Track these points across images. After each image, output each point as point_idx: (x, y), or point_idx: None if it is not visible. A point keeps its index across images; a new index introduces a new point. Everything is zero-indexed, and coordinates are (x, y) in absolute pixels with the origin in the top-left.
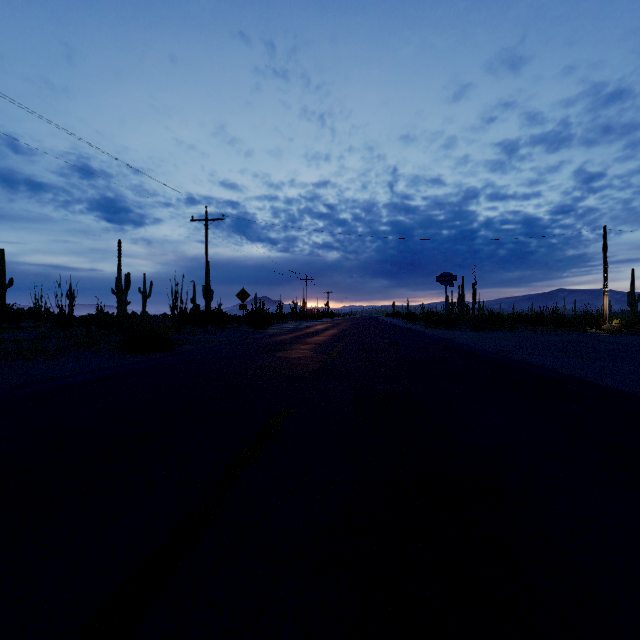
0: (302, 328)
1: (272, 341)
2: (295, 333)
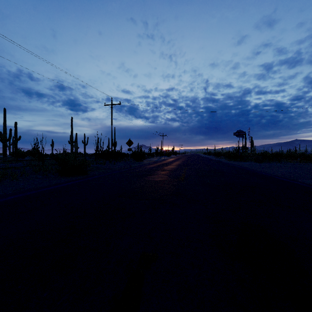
0: (161, 160)
1: (144, 168)
2: (157, 163)
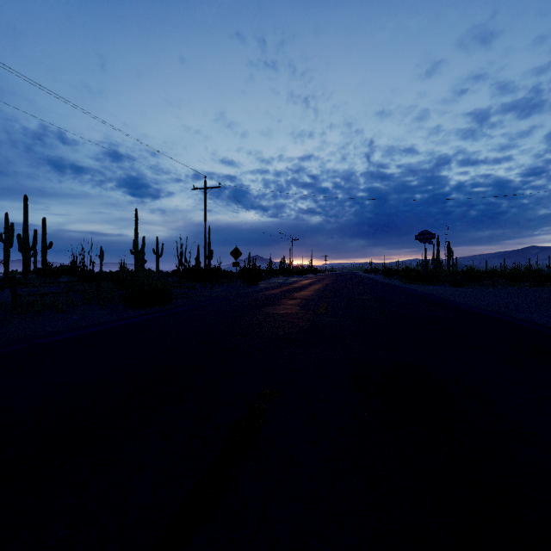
0: (289, 283)
1: (261, 296)
2: (283, 288)
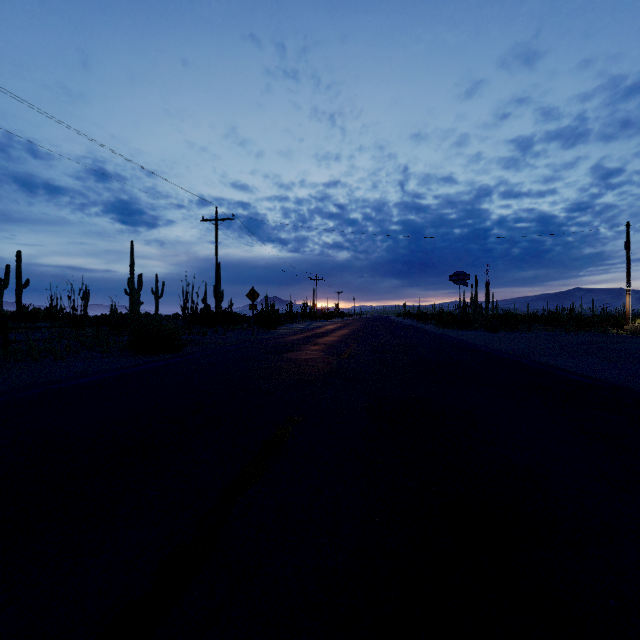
0: (312, 328)
1: (282, 341)
2: (305, 333)
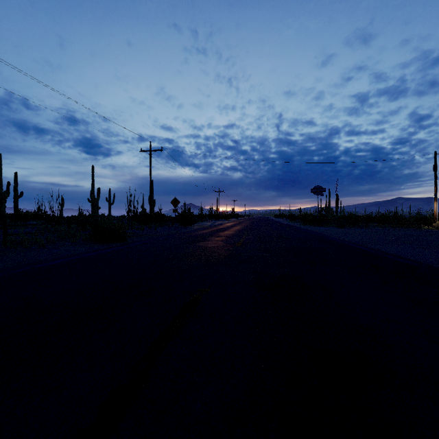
0: (216, 225)
1: (195, 234)
2: (211, 229)
